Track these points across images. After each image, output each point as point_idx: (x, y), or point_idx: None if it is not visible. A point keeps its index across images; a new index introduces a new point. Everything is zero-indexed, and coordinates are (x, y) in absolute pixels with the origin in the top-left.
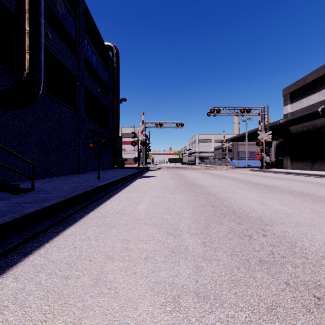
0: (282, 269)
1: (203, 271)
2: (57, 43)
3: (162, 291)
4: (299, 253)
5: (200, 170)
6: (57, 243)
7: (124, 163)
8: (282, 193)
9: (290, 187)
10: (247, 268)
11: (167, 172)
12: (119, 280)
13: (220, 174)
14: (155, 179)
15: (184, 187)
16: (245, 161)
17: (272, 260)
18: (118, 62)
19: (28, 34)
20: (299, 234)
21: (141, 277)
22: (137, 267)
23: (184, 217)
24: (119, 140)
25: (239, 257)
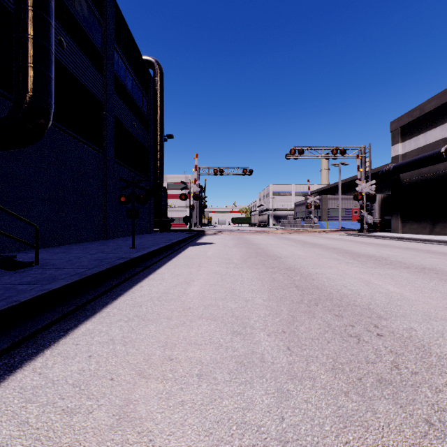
0: (417, 396)
1: (291, 399)
2: (75, 56)
3: (226, 437)
4: (438, 366)
5: (276, 234)
6: (63, 349)
7: (170, 224)
8: (395, 268)
9: (405, 259)
10: (360, 393)
11: (230, 237)
12: (155, 417)
13: (304, 241)
14: (213, 246)
15: (254, 258)
16: (338, 222)
17: (398, 378)
18: (161, 84)
19: (32, 41)
20: (432, 334)
21: (192, 410)
22: (186, 392)
23: (257, 305)
24: (163, 192)
25: (345, 373)
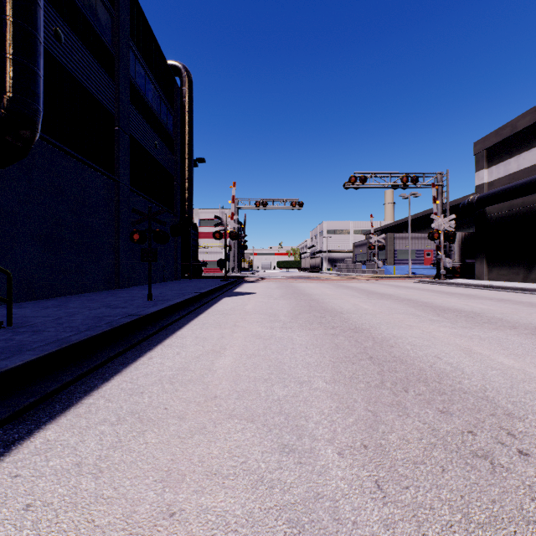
0: None
1: None
2: (76, 53)
3: None
4: None
5: (332, 281)
6: None
7: (201, 269)
8: (497, 329)
9: (506, 315)
10: None
11: (275, 285)
12: None
13: (368, 290)
14: (255, 298)
15: (307, 314)
16: (407, 266)
17: None
18: (190, 95)
19: (11, 24)
20: None
21: None
22: None
23: (316, 390)
24: (193, 230)
25: None
